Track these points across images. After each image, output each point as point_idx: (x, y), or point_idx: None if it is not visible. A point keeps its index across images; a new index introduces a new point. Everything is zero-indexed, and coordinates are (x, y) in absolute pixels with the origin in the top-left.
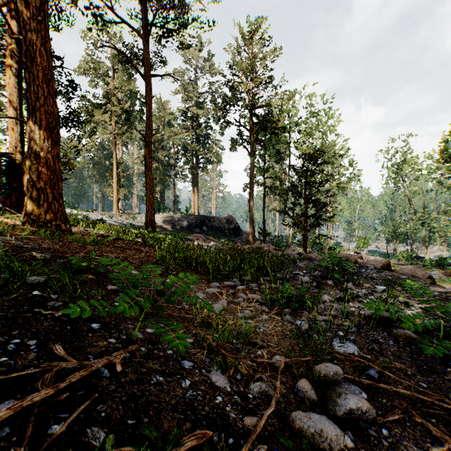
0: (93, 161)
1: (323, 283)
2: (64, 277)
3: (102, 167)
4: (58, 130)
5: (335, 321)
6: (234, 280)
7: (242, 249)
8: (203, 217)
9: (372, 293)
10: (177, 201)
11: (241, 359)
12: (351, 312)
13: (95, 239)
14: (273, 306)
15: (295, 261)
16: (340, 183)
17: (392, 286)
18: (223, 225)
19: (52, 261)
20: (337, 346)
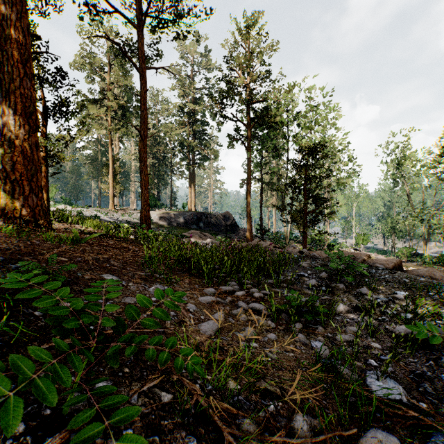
0: (90, 157)
1: (332, 287)
2: (3, 291)
3: (99, 163)
4: (37, 115)
5: (359, 341)
6: (232, 283)
7: (239, 246)
8: (199, 213)
9: (393, 300)
10: (174, 197)
11: (246, 427)
12: (375, 327)
13: (76, 237)
14: (279, 318)
15: (298, 261)
16: (339, 179)
17: (412, 291)
18: (219, 222)
19: (1, 266)
20: (383, 394)
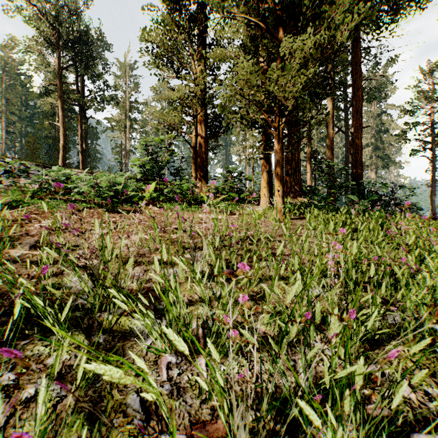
0: None
1: None
2: None
3: None
4: None
5: None
6: None
7: None
8: None
9: None
10: None
11: None
12: None
13: None
14: None
15: None
16: None
17: None
18: None
19: None
20: None
